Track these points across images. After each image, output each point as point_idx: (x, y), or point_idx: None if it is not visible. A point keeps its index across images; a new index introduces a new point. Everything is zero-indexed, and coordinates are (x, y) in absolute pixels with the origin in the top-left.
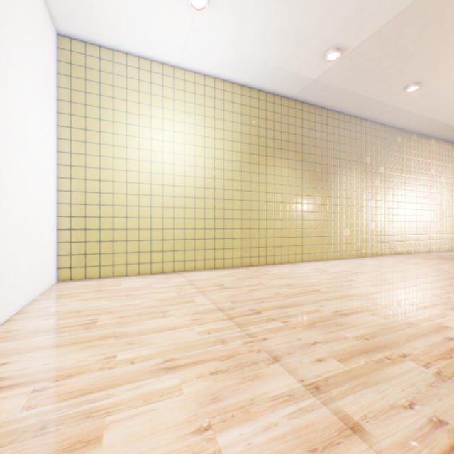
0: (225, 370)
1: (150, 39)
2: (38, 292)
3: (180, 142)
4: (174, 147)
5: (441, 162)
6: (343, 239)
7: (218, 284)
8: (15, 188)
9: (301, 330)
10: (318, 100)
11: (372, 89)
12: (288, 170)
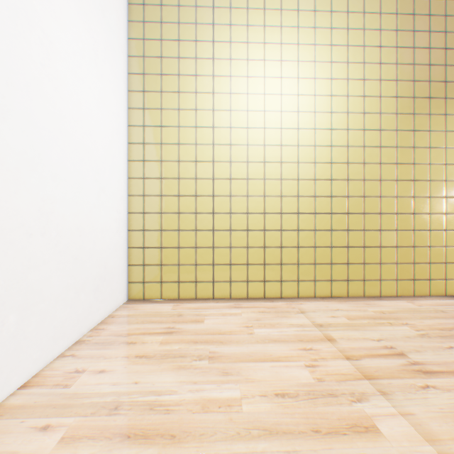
0: None
1: None
2: (88, 326)
3: (290, 92)
4: (281, 101)
5: None
6: None
7: (388, 347)
8: (23, 156)
9: None
10: None
11: None
12: None
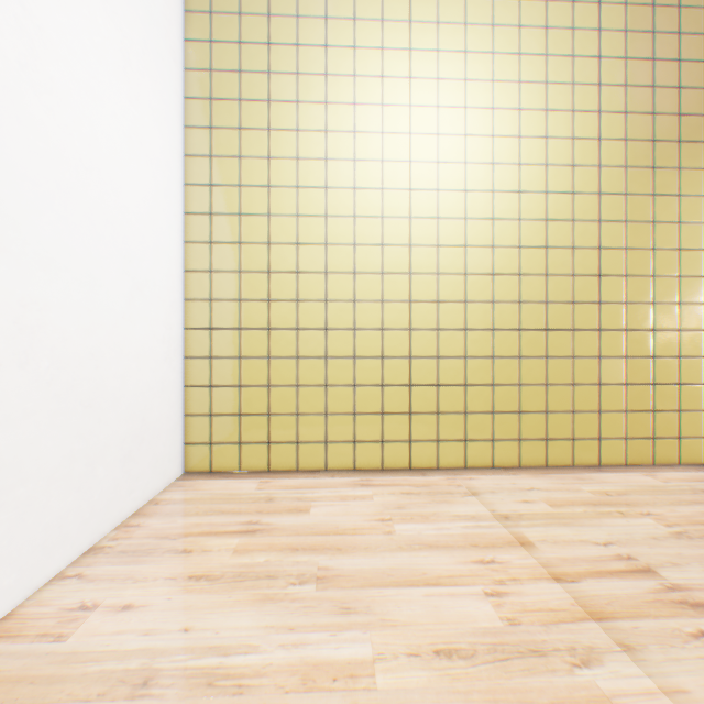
0: None
1: None
2: (111, 521)
3: (453, 131)
4: (438, 145)
5: None
6: None
7: (625, 557)
8: None
9: None
10: None
11: None
12: None
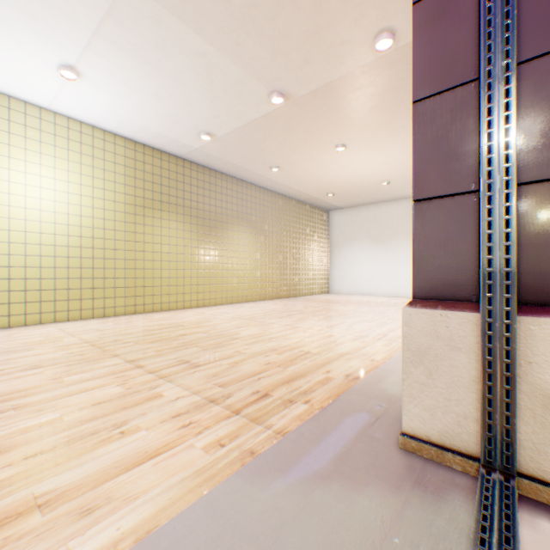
0: (78, 363)
1: (9, 81)
2: None
3: (50, 187)
4: (43, 192)
5: (315, 224)
6: (232, 286)
7: (93, 328)
8: None
9: (146, 344)
10: (206, 163)
11: (247, 164)
12: (177, 223)
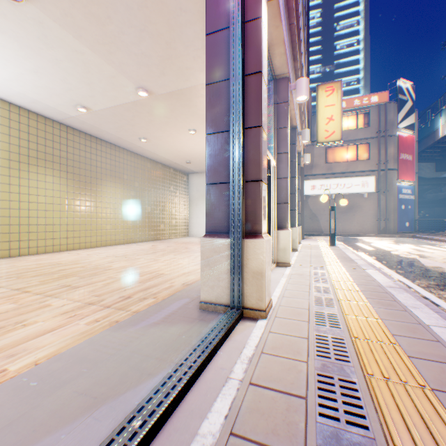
0: None
1: None
2: None
3: None
4: None
5: (179, 183)
6: (108, 232)
7: None
8: None
9: (30, 278)
10: (84, 128)
11: (122, 133)
12: (55, 178)
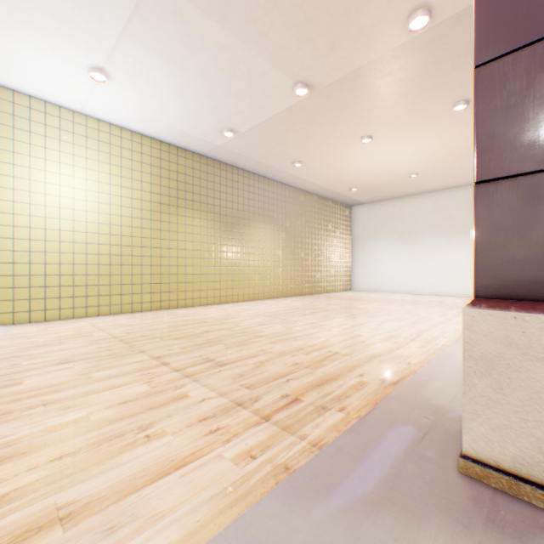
0: (106, 359)
1: (45, 86)
2: None
3: (82, 187)
4: (75, 192)
5: (337, 220)
6: (254, 283)
7: (121, 323)
8: None
9: (171, 341)
10: (229, 160)
11: (269, 160)
12: (201, 221)
